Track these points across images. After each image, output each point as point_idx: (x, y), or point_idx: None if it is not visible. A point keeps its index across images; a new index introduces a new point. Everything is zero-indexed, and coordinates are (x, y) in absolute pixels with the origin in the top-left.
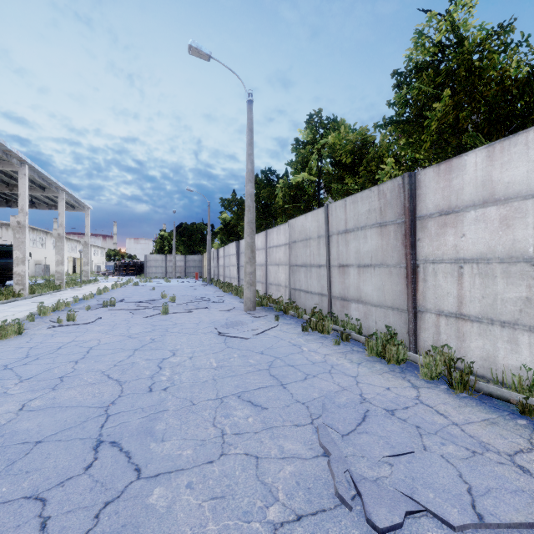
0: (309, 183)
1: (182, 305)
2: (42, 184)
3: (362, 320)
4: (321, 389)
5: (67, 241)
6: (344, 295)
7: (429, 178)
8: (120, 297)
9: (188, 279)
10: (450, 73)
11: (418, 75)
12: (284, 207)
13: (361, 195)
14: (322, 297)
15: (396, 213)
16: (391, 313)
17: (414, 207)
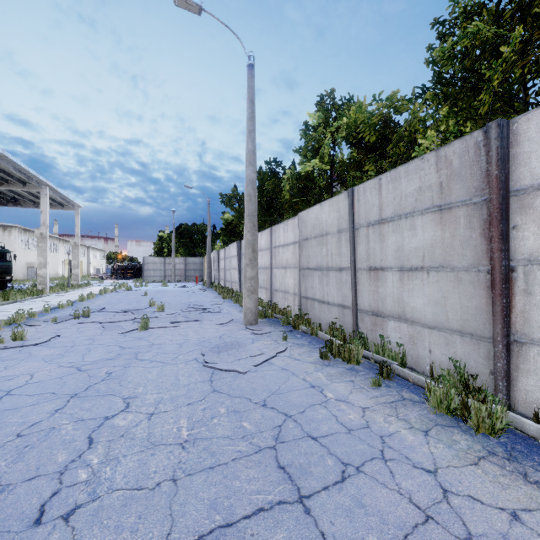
0: (321, 174)
1: (169, 317)
2: (21, 178)
3: (406, 346)
4: (381, 517)
5: (63, 243)
6: (376, 309)
7: (537, 126)
8: (103, 305)
9: (188, 282)
10: (515, 11)
11: (467, 23)
12: (291, 201)
13: (406, 168)
14: (344, 310)
15: (471, 187)
16: (459, 340)
17: (506, 175)
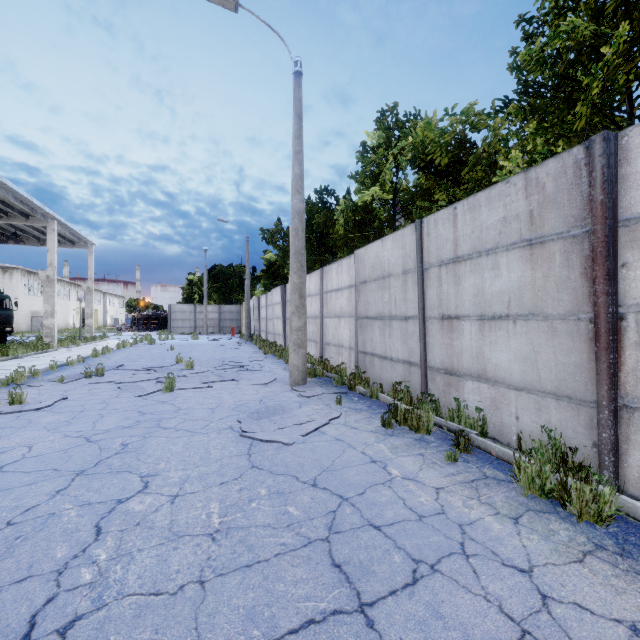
0: (382, 204)
1: (199, 375)
2: (23, 210)
3: (487, 411)
4: (465, 631)
5: (74, 288)
6: (450, 366)
7: None
8: (121, 361)
9: (223, 335)
10: (619, 5)
11: (559, 20)
12: (346, 237)
13: (488, 194)
14: (410, 367)
15: (569, 216)
16: (554, 404)
17: (613, 201)
